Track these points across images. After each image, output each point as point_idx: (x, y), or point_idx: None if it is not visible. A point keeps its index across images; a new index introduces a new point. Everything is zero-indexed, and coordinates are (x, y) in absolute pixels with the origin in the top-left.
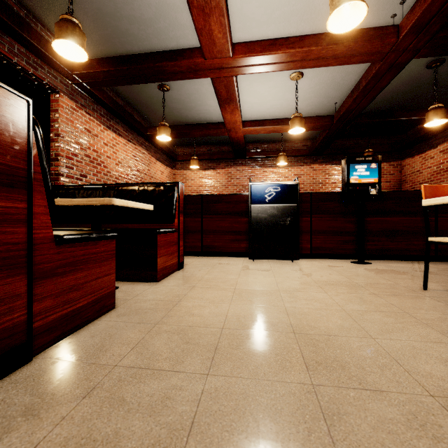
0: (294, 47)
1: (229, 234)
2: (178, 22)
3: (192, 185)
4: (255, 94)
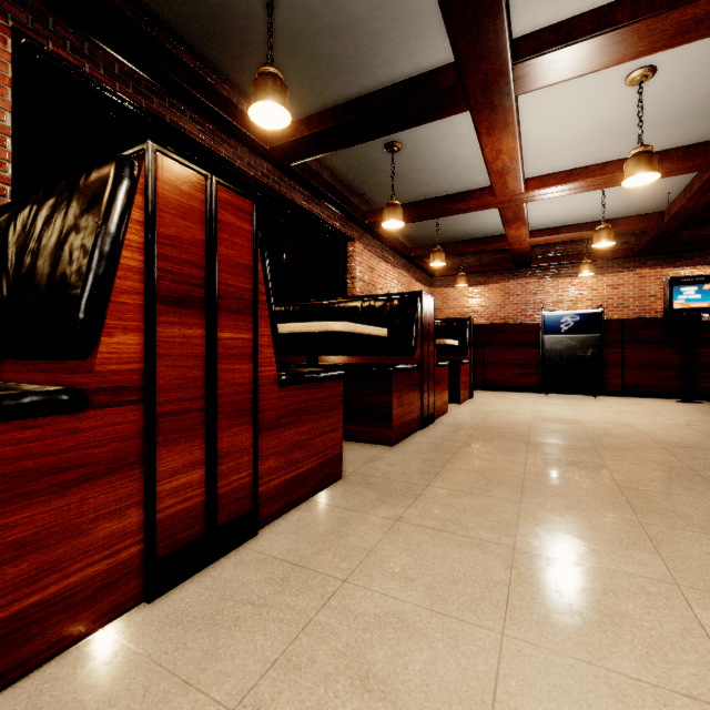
0: (594, 176)
1: (516, 368)
2: (468, 165)
3: (455, 307)
4: (547, 201)
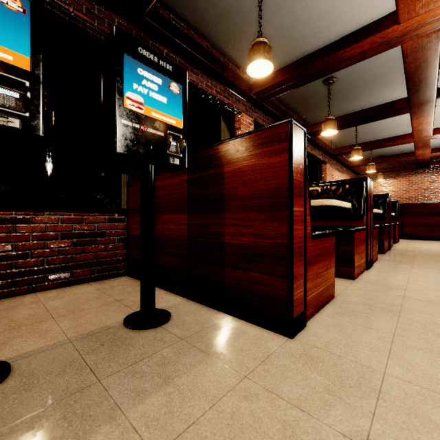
0: None
1: (423, 227)
2: (396, 123)
3: (374, 192)
4: None
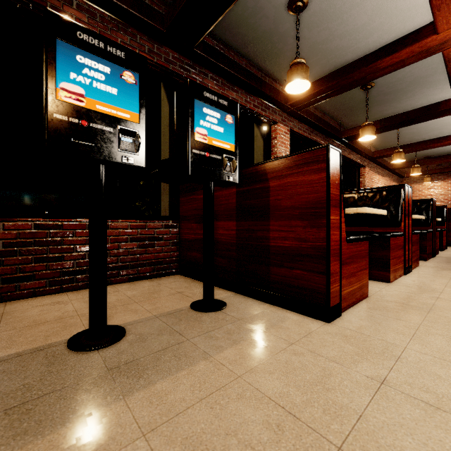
0: None
1: None
2: (443, 123)
3: (420, 195)
4: None
